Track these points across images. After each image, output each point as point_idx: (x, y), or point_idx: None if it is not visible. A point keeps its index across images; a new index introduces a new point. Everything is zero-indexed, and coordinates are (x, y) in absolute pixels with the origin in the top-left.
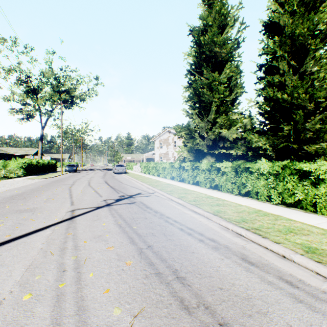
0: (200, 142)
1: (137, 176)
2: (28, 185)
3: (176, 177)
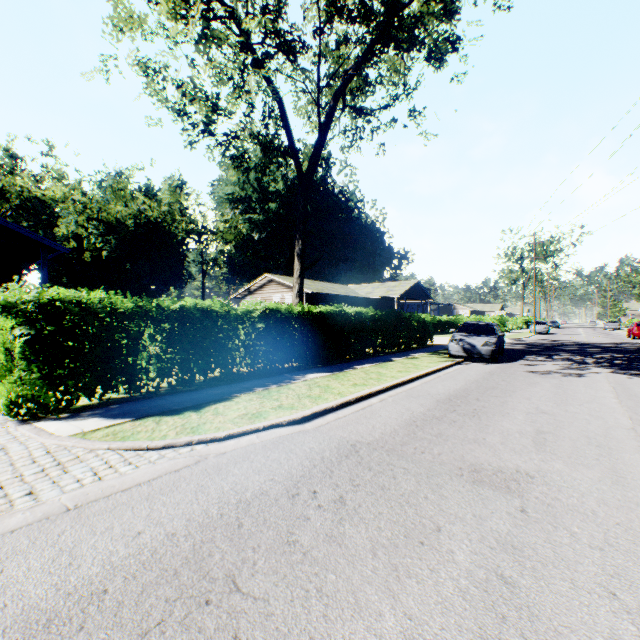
0: None
1: None
2: None
3: None
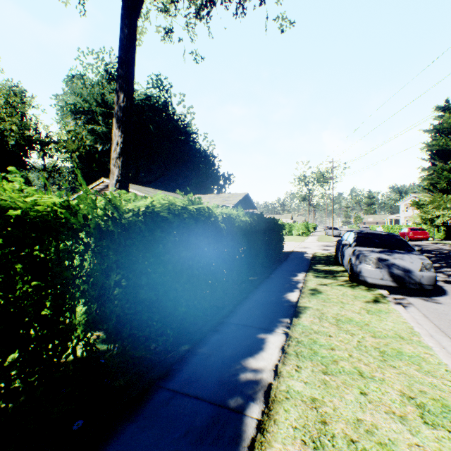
0: None
1: None
2: None
3: None
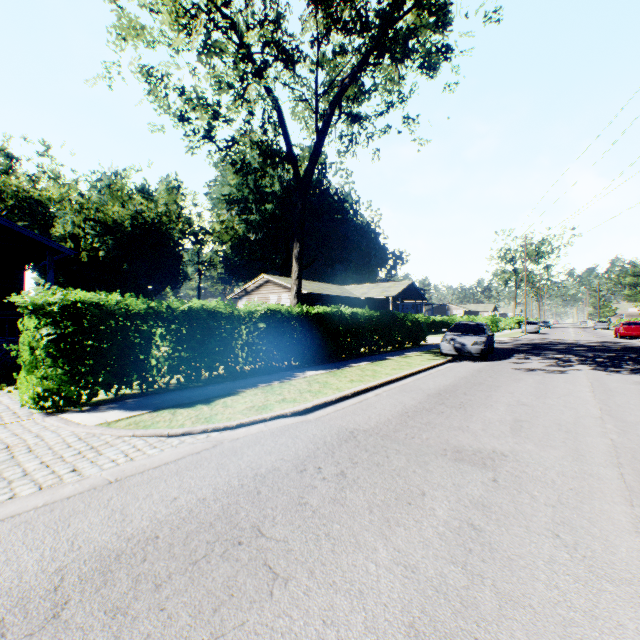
0: None
1: None
2: None
3: None
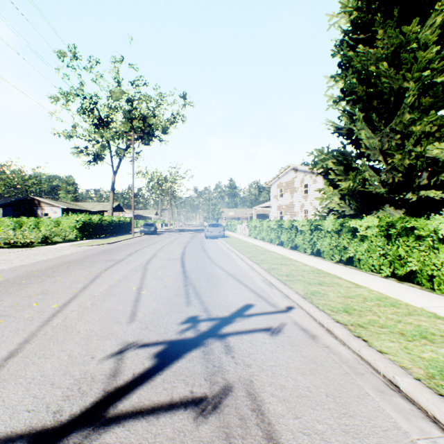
0: (370, 177)
1: (241, 243)
2: (49, 260)
3: (327, 251)
